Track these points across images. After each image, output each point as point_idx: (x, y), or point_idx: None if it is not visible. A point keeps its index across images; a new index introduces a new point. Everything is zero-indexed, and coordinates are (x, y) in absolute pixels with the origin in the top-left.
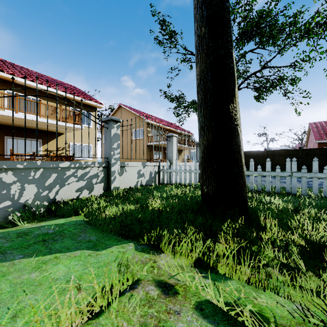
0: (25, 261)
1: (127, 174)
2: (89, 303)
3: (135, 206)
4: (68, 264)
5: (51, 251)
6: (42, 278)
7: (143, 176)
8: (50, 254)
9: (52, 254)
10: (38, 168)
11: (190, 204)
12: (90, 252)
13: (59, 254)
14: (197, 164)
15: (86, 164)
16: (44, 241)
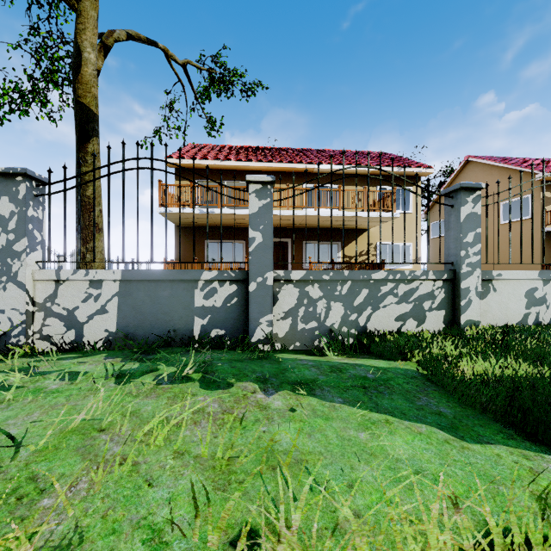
0: (347, 410)
1: (497, 296)
2: (473, 544)
3: (535, 370)
4: (409, 441)
5: (377, 408)
6: (375, 447)
7: (542, 302)
8: (377, 411)
9: (380, 413)
10: (345, 281)
11: None
12: (447, 436)
13: (390, 418)
14: None
15: (412, 275)
16: (364, 389)
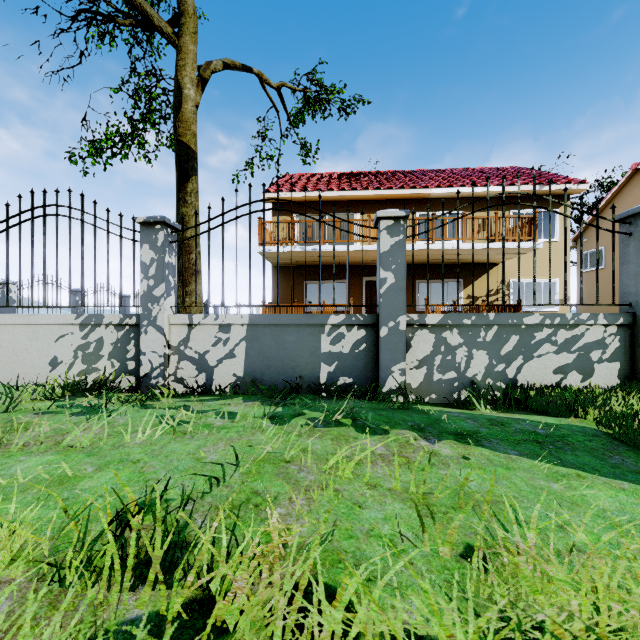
0: (527, 462)
1: None
2: None
3: None
4: (613, 495)
5: (562, 462)
6: (574, 497)
7: None
8: (563, 466)
9: (567, 467)
10: (489, 326)
11: None
12: None
13: (581, 472)
14: None
15: (576, 319)
16: (538, 443)
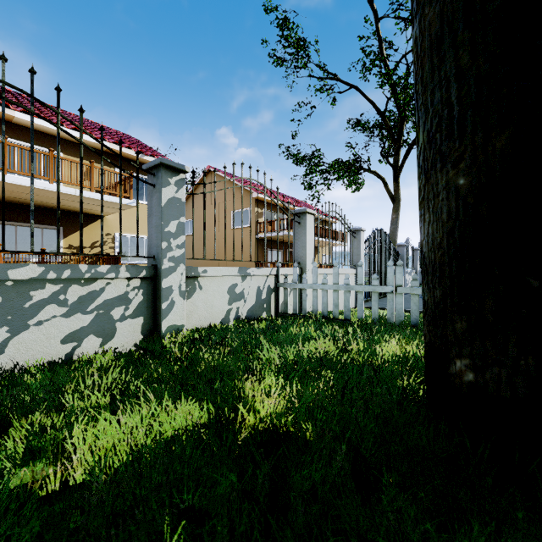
0: None
1: (204, 294)
2: None
3: (199, 408)
4: None
5: None
6: None
7: (241, 297)
8: None
9: None
10: None
11: (380, 405)
12: None
13: None
14: (353, 271)
15: (94, 272)
16: None
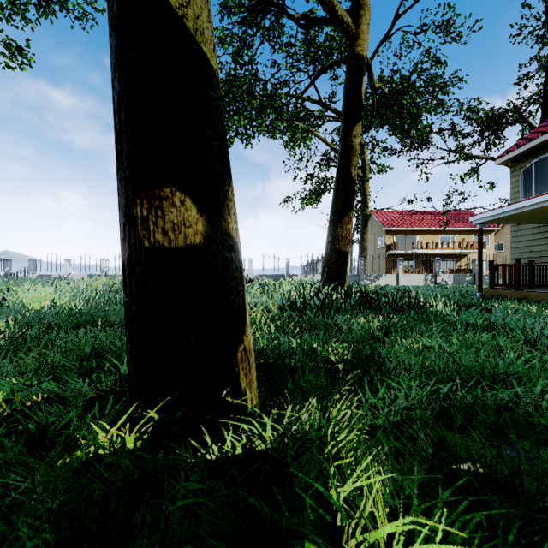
0: None
1: None
2: None
3: None
4: None
5: None
6: None
7: None
8: None
9: None
10: None
11: None
12: None
13: None
14: None
15: None
16: None
